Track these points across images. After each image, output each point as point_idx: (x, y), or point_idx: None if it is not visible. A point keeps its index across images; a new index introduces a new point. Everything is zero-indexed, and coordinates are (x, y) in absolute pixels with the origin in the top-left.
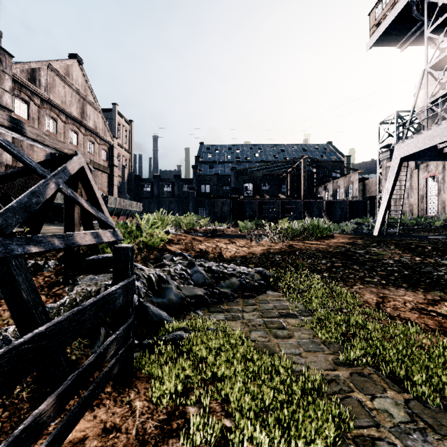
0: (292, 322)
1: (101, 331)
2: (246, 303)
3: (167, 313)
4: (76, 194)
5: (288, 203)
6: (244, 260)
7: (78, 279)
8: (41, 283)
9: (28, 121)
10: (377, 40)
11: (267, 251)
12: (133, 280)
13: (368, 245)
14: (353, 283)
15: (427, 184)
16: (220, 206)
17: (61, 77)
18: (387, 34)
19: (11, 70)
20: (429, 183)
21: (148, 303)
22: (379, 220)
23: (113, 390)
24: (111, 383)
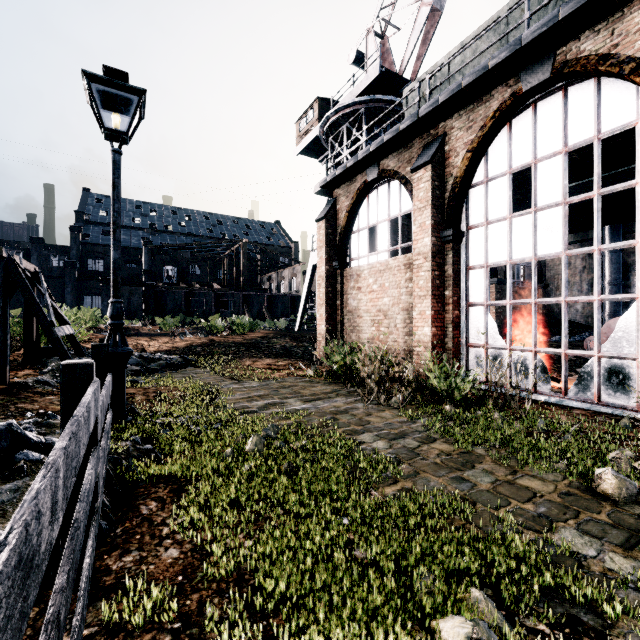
0: (200, 374)
1: None
2: (172, 372)
3: None
4: (53, 302)
5: (224, 295)
6: (168, 352)
7: (44, 360)
8: None
9: None
10: (302, 151)
11: (191, 345)
12: None
13: (273, 337)
14: (244, 358)
15: None
16: (127, 296)
17: None
18: (309, 149)
19: None
20: None
21: None
22: (299, 317)
23: None
24: None
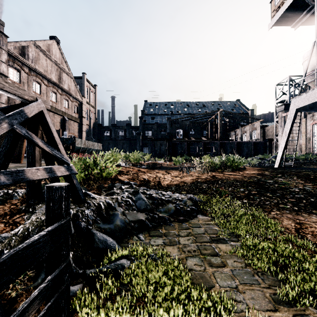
0: (224, 248)
1: None
2: (181, 227)
3: (113, 237)
4: (31, 134)
5: (209, 144)
6: (177, 187)
7: (37, 207)
8: (6, 210)
9: (19, 84)
10: (277, 21)
11: (196, 181)
12: (67, 221)
13: (275, 176)
14: (270, 209)
15: (312, 129)
16: (159, 146)
17: (44, 53)
18: (284, 16)
19: (7, 47)
20: (314, 128)
21: (95, 230)
22: (279, 156)
23: None
24: None
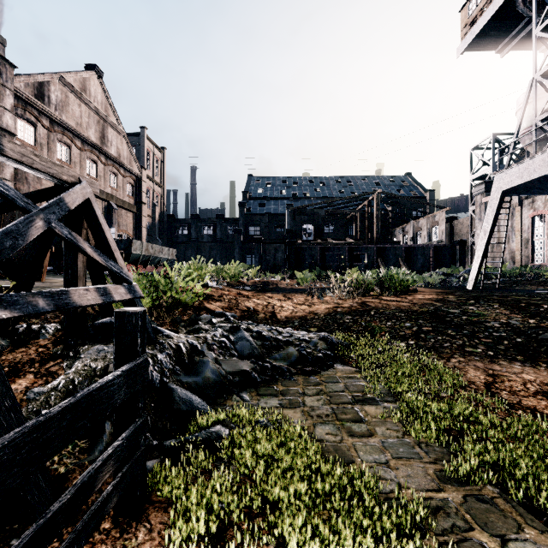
0: (372, 411)
1: (106, 427)
2: (307, 382)
3: (202, 397)
4: (76, 236)
5: (358, 249)
6: (303, 321)
7: (81, 350)
8: (32, 355)
9: (34, 148)
10: (471, 43)
11: (334, 311)
12: (144, 360)
13: (463, 302)
14: (449, 354)
15: (532, 225)
16: (273, 252)
17: (76, 93)
18: (483, 35)
19: (13, 84)
20: (535, 223)
21: (174, 384)
22: (474, 270)
23: (113, 527)
24: (112, 513)
